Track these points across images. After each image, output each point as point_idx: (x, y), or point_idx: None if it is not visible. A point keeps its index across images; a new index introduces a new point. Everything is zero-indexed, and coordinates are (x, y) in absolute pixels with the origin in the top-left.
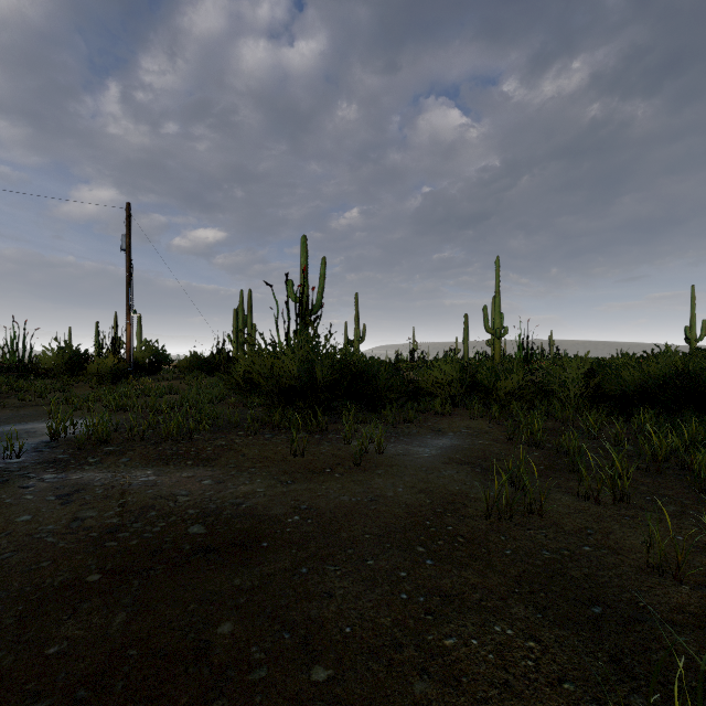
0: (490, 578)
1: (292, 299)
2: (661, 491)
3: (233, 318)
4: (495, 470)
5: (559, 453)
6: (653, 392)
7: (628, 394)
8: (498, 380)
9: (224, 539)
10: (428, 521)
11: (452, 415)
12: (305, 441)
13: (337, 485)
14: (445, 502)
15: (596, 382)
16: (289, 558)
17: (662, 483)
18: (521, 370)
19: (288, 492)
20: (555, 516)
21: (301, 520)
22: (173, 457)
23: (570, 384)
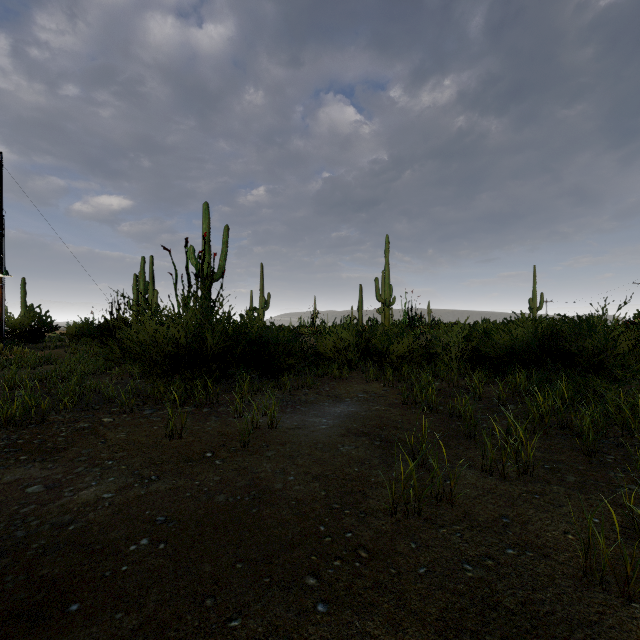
0: (405, 632)
1: (194, 265)
2: (554, 456)
3: (133, 284)
4: (394, 441)
5: (452, 417)
6: (519, 353)
7: (499, 355)
8: (390, 344)
9: (5, 607)
10: (322, 525)
11: (349, 379)
12: (183, 420)
13: (214, 478)
14: (342, 492)
15: (473, 345)
16: (105, 636)
17: (552, 446)
18: (410, 334)
19: (146, 495)
20: (465, 502)
21: (150, 545)
22: (4, 450)
23: (452, 347)
